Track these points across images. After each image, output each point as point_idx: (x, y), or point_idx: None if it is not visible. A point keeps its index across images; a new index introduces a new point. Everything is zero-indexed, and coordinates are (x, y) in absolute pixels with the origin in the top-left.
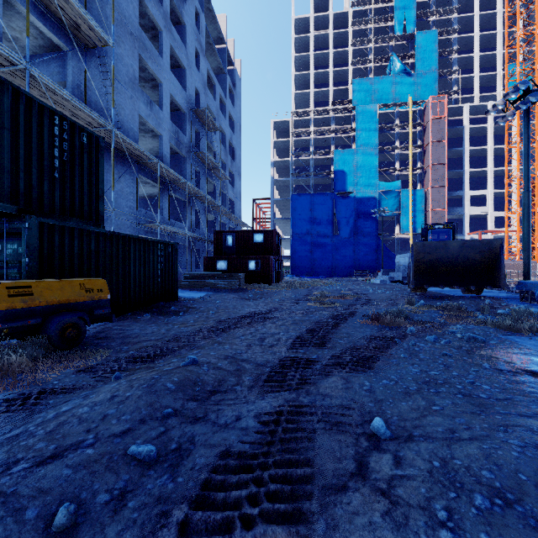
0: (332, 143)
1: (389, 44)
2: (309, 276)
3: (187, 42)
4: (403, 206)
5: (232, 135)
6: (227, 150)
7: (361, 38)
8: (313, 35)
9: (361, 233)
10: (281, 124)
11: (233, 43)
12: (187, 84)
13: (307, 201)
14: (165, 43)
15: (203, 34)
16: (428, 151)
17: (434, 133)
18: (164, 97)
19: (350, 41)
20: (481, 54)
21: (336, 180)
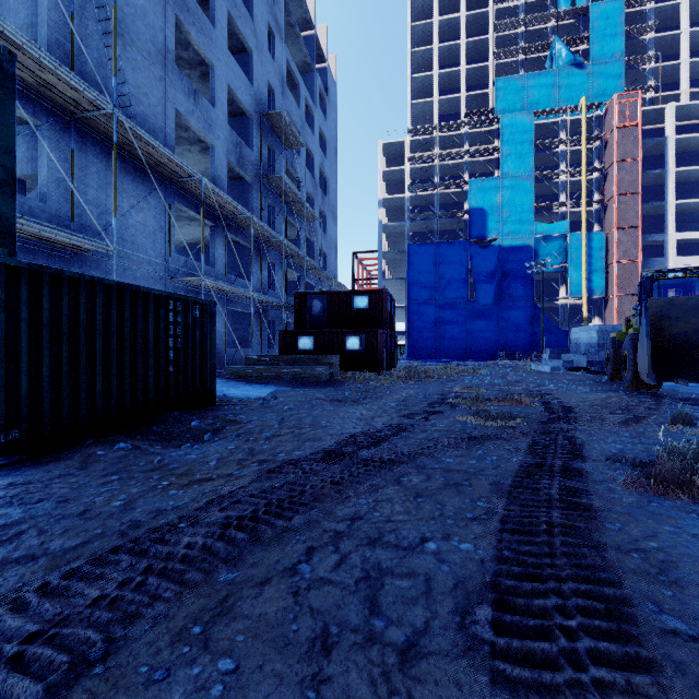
0: (466, 170)
1: (550, 26)
2: (434, 360)
3: (254, 13)
4: (572, 257)
5: (324, 160)
6: (316, 181)
7: (507, 18)
8: (438, 21)
9: (509, 297)
10: (392, 148)
11: (325, 30)
12: (254, 75)
13: (429, 253)
14: (219, 6)
15: (279, 6)
16: (611, 176)
17: (620, 148)
18: (217, 88)
19: (492, 25)
20: (692, 29)
21: (472, 222)
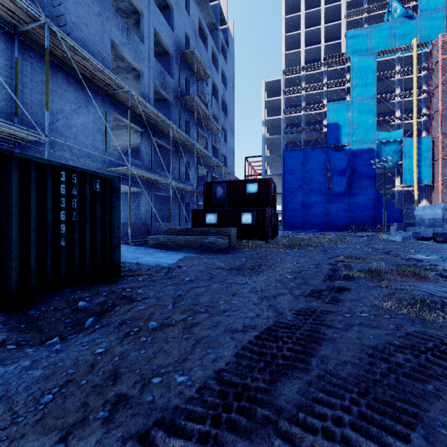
0: (325, 97)
1: None
2: (302, 231)
3: None
4: (405, 156)
5: (225, 92)
6: (219, 105)
7: None
8: None
9: (357, 186)
10: (272, 84)
11: (226, 2)
12: (174, 24)
13: (298, 156)
14: None
15: None
16: (436, 95)
17: (444, 74)
18: (146, 29)
19: None
20: None
21: (330, 133)
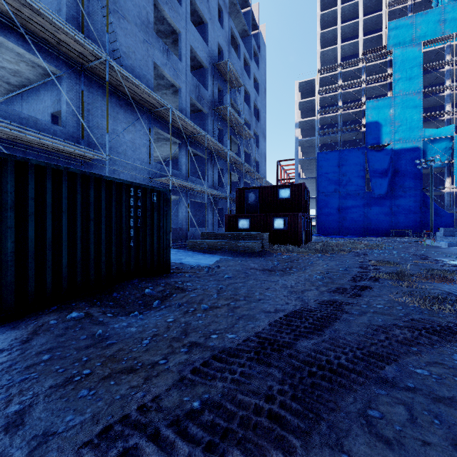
0: (363, 94)
1: None
2: (338, 236)
3: None
4: None
5: (257, 97)
6: (251, 111)
7: None
8: None
9: (400, 188)
10: (305, 85)
11: (257, 7)
12: (208, 38)
13: (334, 158)
14: None
15: None
16: None
17: None
18: (183, 47)
19: None
20: None
21: (369, 133)
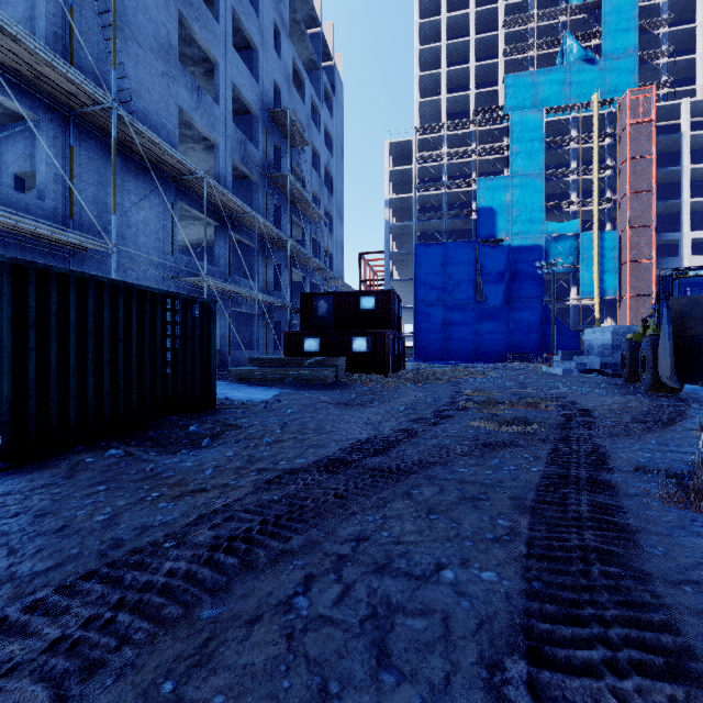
0: (474, 169)
1: (560, 21)
2: (442, 362)
3: (259, 9)
4: (583, 257)
5: (330, 159)
6: (322, 180)
7: (517, 14)
8: (446, 18)
9: (519, 298)
10: (399, 147)
11: (331, 28)
12: (259, 72)
13: (437, 253)
14: (223, 2)
15: (285, 2)
16: (623, 174)
17: (633, 145)
18: (221, 84)
19: (501, 21)
20: None
21: (481, 222)
